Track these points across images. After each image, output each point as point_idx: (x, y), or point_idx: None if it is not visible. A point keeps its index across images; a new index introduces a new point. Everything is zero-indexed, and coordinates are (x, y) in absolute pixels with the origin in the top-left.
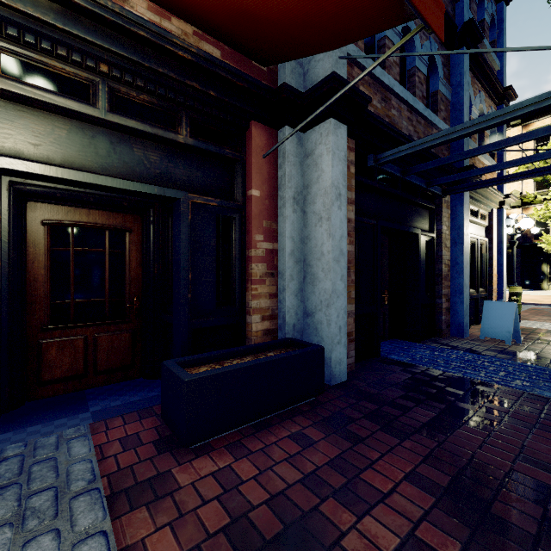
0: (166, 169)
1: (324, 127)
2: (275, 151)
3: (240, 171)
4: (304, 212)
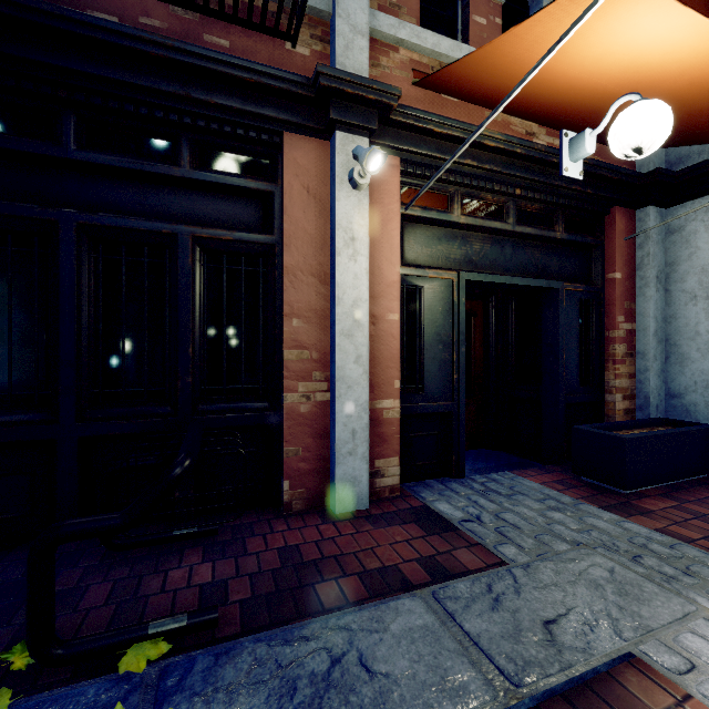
0: (544, 263)
1: (700, 204)
2: (633, 232)
3: (599, 256)
4: (666, 290)
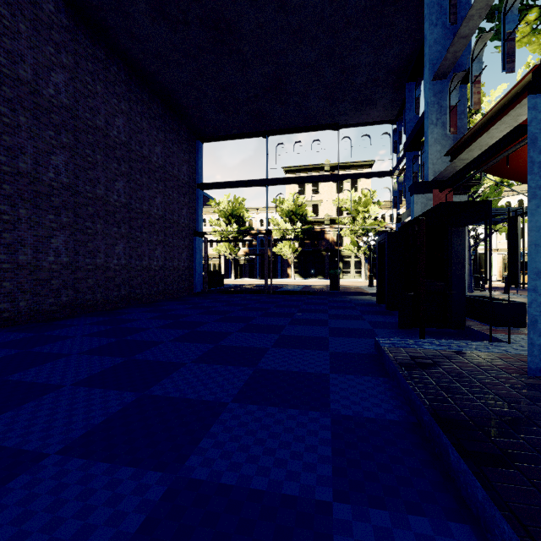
0: None
1: (462, 198)
2: None
3: None
4: None
